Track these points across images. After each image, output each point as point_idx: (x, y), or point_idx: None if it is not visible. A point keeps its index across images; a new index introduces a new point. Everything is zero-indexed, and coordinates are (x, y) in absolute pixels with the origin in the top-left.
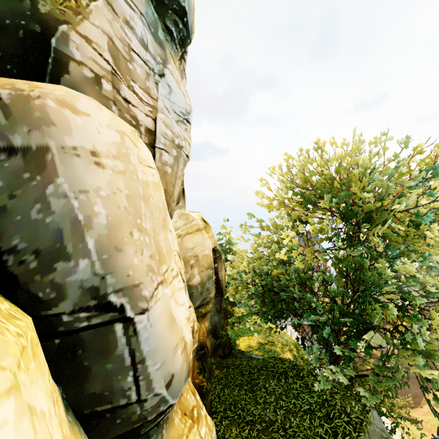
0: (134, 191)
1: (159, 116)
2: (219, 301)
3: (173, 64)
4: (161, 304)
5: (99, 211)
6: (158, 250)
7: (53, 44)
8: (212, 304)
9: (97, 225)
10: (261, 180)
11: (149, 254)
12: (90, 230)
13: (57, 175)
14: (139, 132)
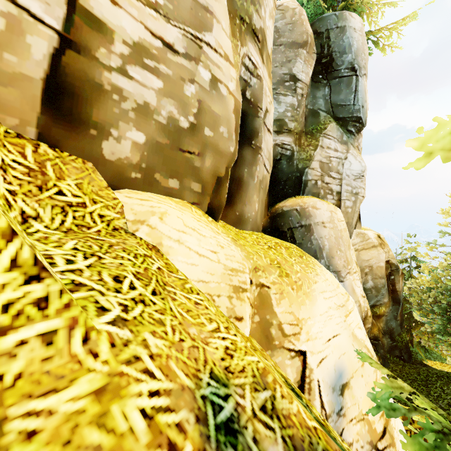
0: (337, 235)
1: (343, 182)
2: (396, 309)
3: (352, 149)
4: (348, 282)
5: (326, 244)
6: (347, 259)
7: (303, 179)
8: (388, 310)
9: (326, 249)
10: None
11: (343, 260)
12: (324, 250)
13: (314, 233)
14: (332, 195)
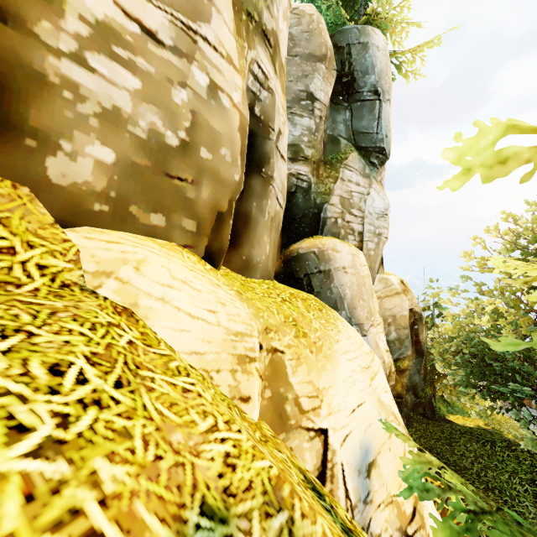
0: (359, 282)
1: (365, 221)
2: (419, 362)
3: (375, 183)
4: (372, 336)
5: (347, 292)
6: (370, 309)
7: (322, 216)
8: (412, 363)
9: (347, 298)
10: (474, 239)
11: (366, 311)
12: (345, 300)
13: (334, 280)
14: (354, 236)
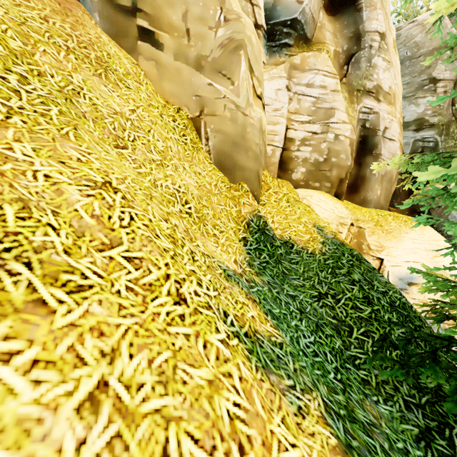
0: None
1: None
2: None
3: None
4: None
5: None
6: None
7: None
8: None
9: None
10: None
11: None
12: None
13: (452, 212)
14: None
